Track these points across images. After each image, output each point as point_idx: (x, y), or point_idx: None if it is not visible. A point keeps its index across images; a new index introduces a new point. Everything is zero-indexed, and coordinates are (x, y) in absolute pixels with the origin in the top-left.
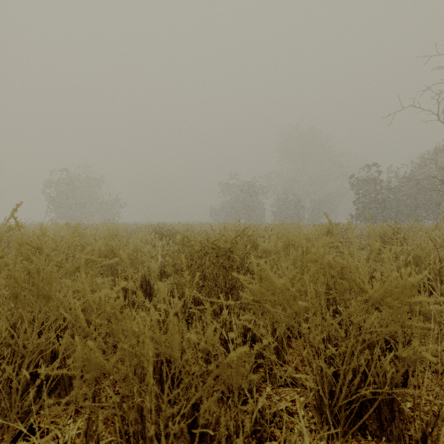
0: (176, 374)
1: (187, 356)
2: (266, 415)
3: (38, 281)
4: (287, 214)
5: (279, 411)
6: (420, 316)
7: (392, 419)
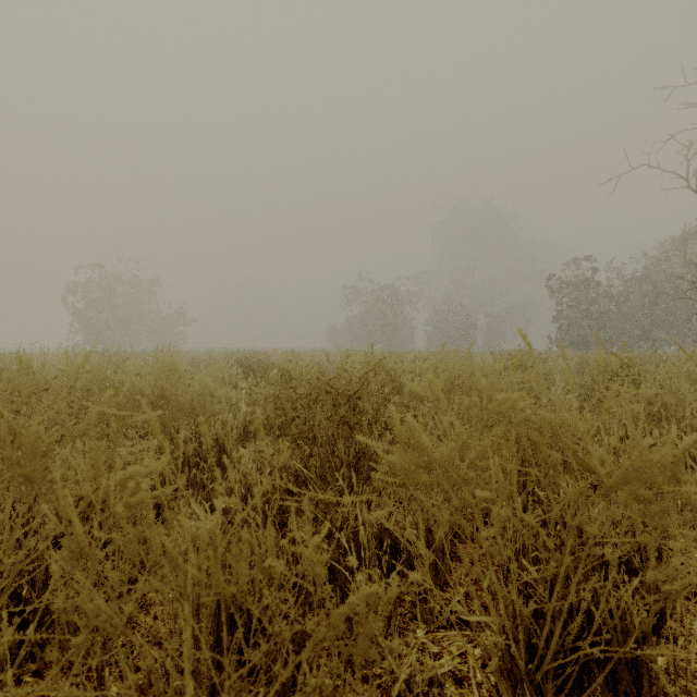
0: (254, 623)
1: (267, 601)
2: (415, 687)
3: (11, 452)
4: (449, 337)
5: (438, 677)
6: (686, 513)
7: (637, 693)
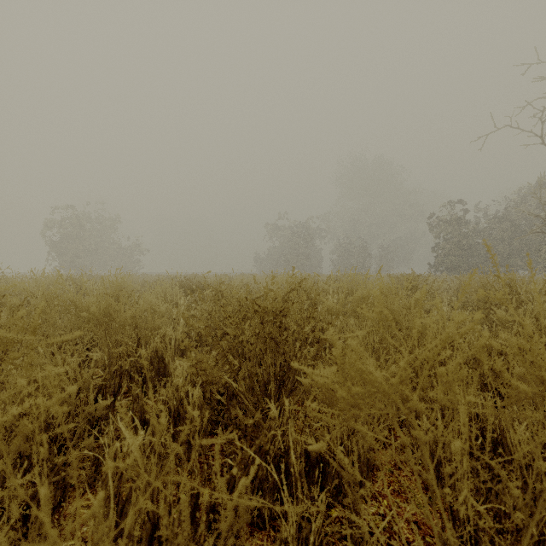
0: None
1: None
2: None
3: None
4: (349, 263)
5: None
6: None
7: None
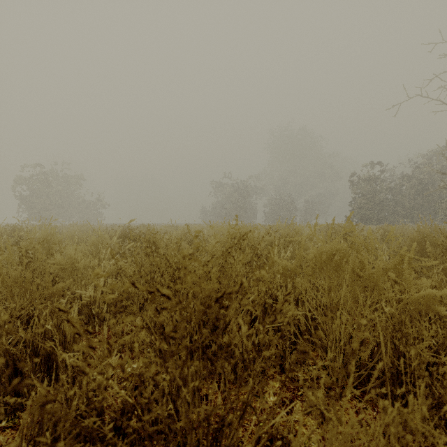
0: None
1: None
2: None
3: None
4: (279, 215)
5: None
6: None
7: None
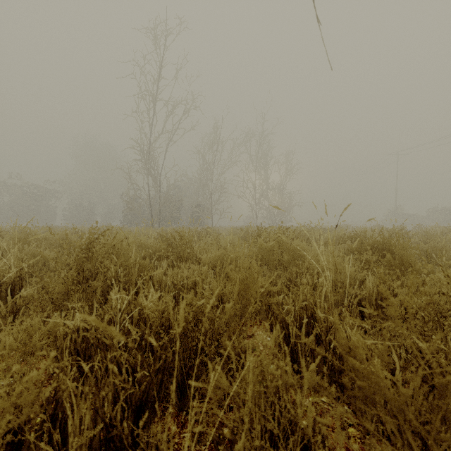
0: None
1: None
2: None
3: None
4: (79, 218)
5: None
6: None
7: None
